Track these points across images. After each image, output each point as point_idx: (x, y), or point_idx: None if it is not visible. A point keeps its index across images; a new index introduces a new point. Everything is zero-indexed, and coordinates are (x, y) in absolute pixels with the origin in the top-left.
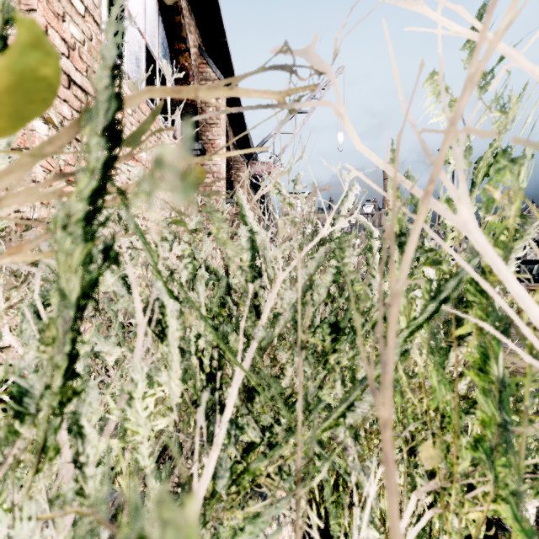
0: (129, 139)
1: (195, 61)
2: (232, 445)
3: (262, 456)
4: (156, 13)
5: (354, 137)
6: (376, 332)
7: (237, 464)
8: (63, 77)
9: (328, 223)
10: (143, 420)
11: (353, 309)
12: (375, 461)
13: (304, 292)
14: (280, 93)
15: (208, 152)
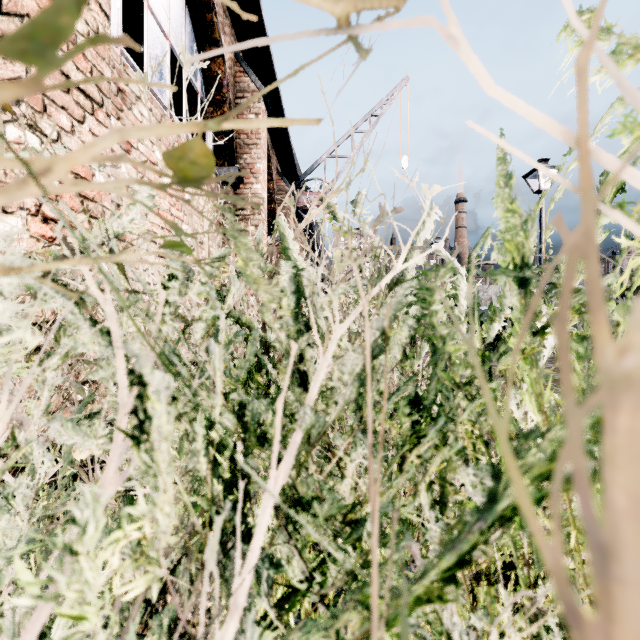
0: (21, 41)
1: (231, 68)
2: (262, 597)
3: (309, 623)
4: (182, 9)
5: (481, 74)
6: (561, 461)
7: (269, 630)
8: (60, 77)
9: (403, 255)
10: (96, 591)
11: (486, 399)
12: (494, 636)
13: (374, 356)
14: (341, 1)
15: (246, 178)
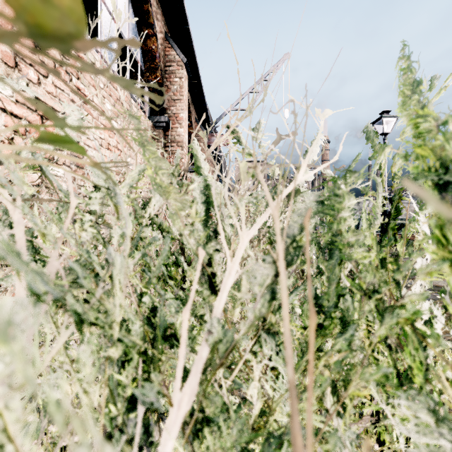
0: None
1: (162, 45)
2: None
3: None
4: (126, 1)
5: None
6: None
7: None
8: (29, 42)
9: (303, 167)
10: None
11: None
12: None
13: (286, 265)
14: None
15: (173, 124)
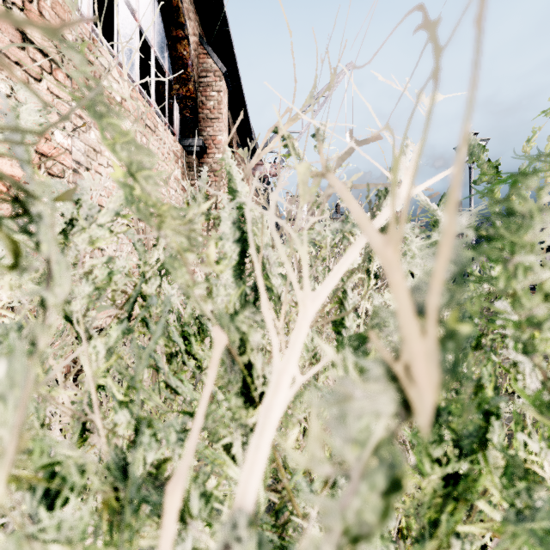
0: None
1: (195, 50)
2: None
3: None
4: None
5: None
6: None
7: None
8: (14, 32)
9: (407, 176)
10: None
11: None
12: None
13: None
14: None
15: (209, 148)
